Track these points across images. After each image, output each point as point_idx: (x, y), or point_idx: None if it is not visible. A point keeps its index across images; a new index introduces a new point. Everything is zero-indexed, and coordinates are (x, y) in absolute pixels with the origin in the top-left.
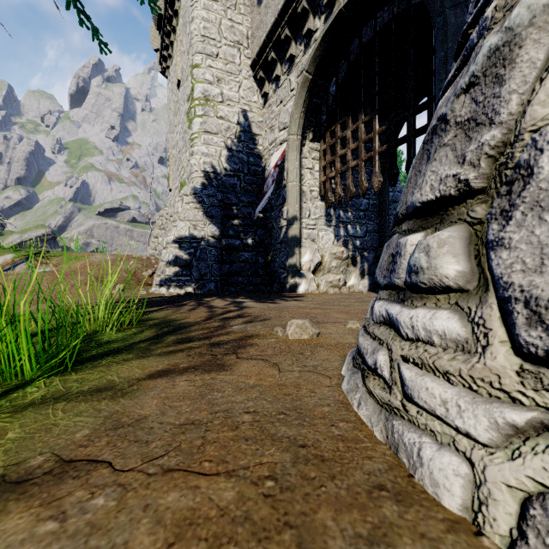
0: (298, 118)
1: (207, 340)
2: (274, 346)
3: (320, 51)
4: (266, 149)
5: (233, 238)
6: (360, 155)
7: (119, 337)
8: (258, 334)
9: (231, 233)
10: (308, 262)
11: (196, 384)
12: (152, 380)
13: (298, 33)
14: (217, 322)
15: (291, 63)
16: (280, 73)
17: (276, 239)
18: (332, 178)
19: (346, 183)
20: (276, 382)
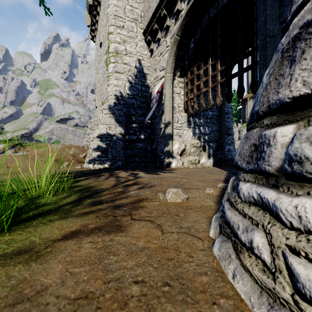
0: (171, 63)
1: (112, 202)
2: (158, 208)
3: (184, 22)
4: (152, 82)
5: (132, 134)
6: (209, 85)
7: (53, 200)
8: (147, 198)
9: (131, 132)
10: (177, 149)
11: (98, 246)
12: (64, 241)
13: (171, 12)
14: (120, 188)
15: (167, 31)
16: (160, 37)
17: (158, 135)
18: (191, 99)
19: (199, 102)
20: (160, 244)
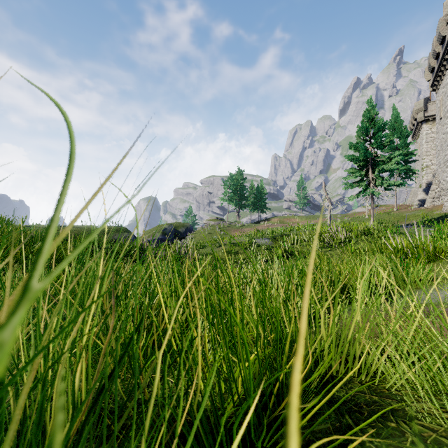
0: None
1: None
2: None
3: None
4: None
5: None
6: None
7: None
8: None
9: None
10: None
11: None
12: None
13: None
14: None
15: None
16: None
17: None
18: None
19: None
20: None
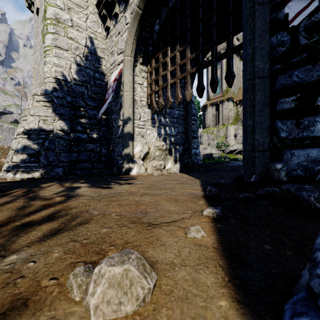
0: (132, 44)
1: None
2: None
3: None
4: (108, 69)
5: (81, 132)
6: (177, 75)
7: None
8: (28, 300)
9: (78, 129)
10: (139, 152)
11: None
12: None
13: None
14: None
15: (126, 4)
16: (118, 11)
17: (115, 135)
18: (156, 92)
19: (165, 98)
20: None
